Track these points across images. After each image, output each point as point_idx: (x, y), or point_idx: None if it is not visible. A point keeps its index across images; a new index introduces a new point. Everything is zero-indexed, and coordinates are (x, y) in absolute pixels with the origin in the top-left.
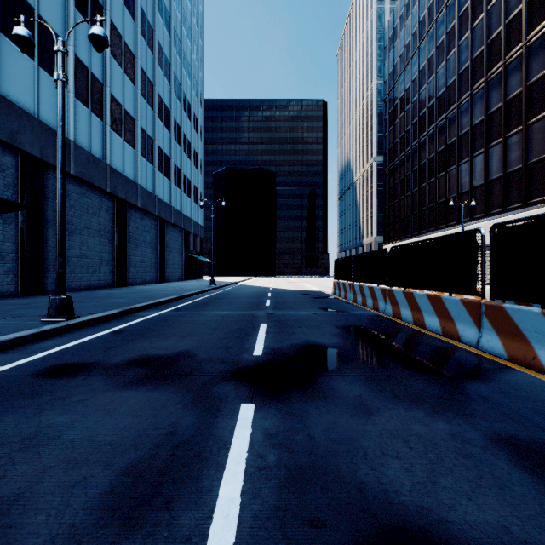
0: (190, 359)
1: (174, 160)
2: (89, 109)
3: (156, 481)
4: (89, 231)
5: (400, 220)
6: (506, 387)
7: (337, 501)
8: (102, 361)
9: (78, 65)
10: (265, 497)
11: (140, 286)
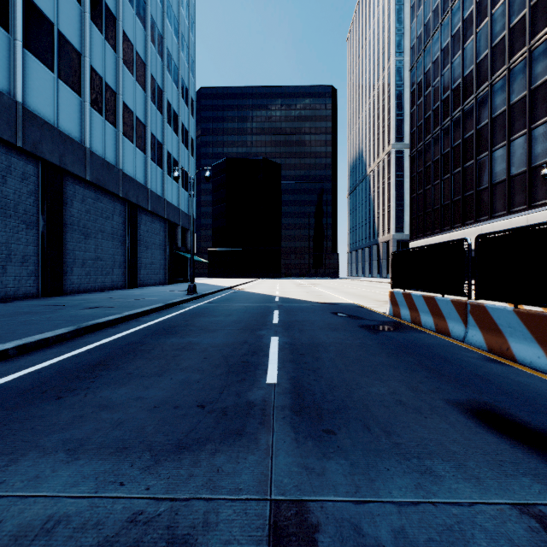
0: None
1: (153, 130)
2: None
3: None
4: None
5: (434, 211)
6: None
7: None
8: None
9: None
10: None
11: (85, 295)
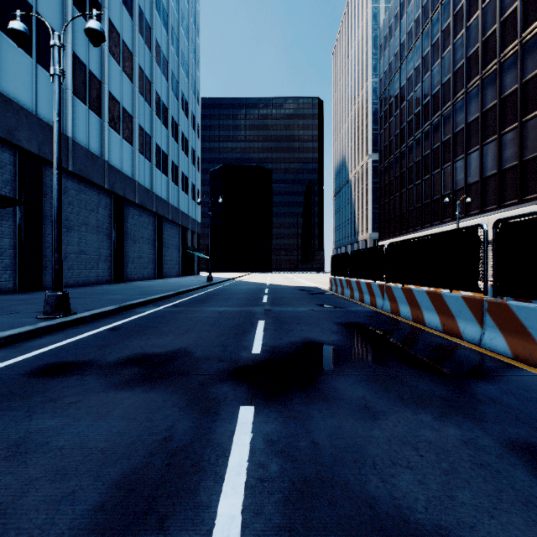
0: (187, 358)
1: (172, 157)
2: (87, 106)
3: (149, 495)
4: (87, 227)
5: (395, 217)
6: (514, 387)
7: (347, 519)
8: (97, 359)
9: (76, 62)
10: (268, 515)
11: (138, 282)
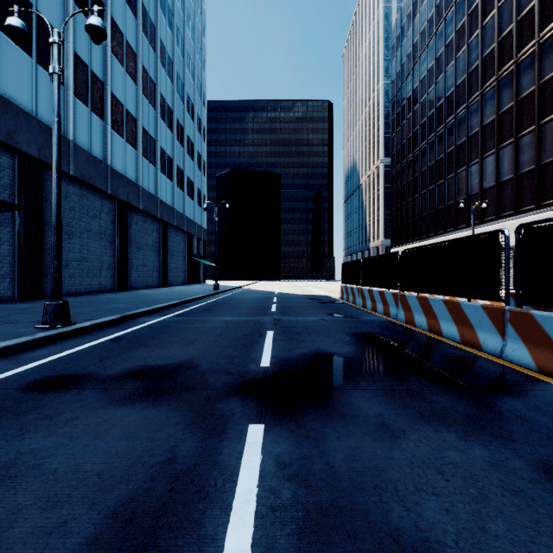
0: (192, 371)
1: (177, 162)
2: (90, 108)
3: (149, 526)
4: (90, 234)
5: (408, 223)
6: (542, 403)
7: None
8: (97, 372)
9: (78, 63)
10: (281, 550)
11: (142, 290)
